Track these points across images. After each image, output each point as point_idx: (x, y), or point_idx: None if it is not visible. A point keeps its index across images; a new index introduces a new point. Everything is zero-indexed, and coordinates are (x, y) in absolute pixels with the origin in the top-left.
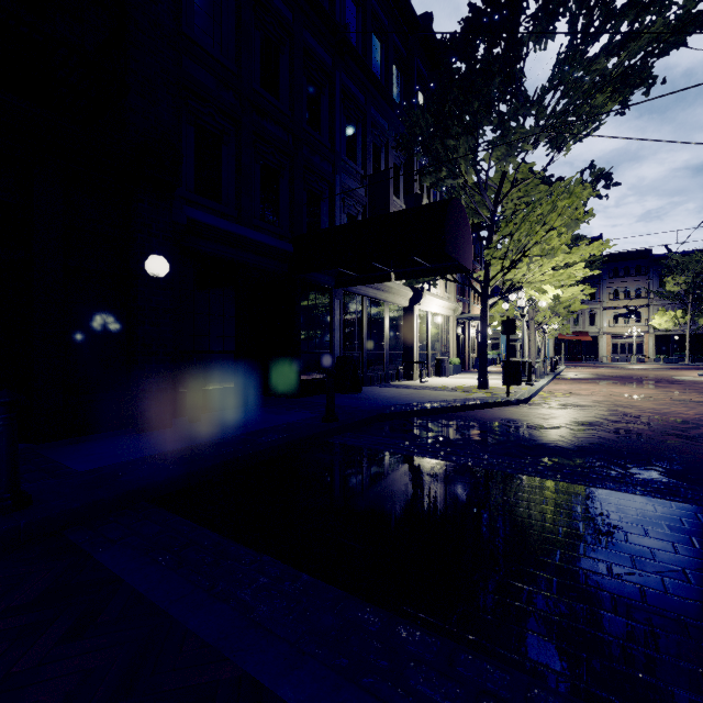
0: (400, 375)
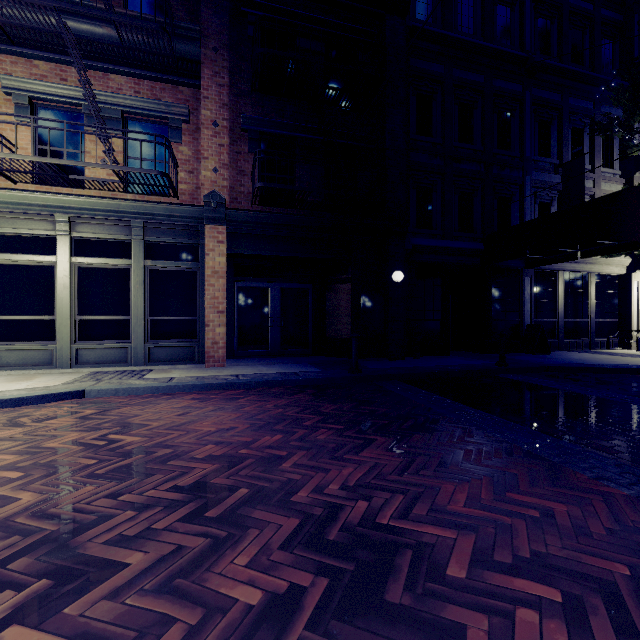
0: (613, 343)
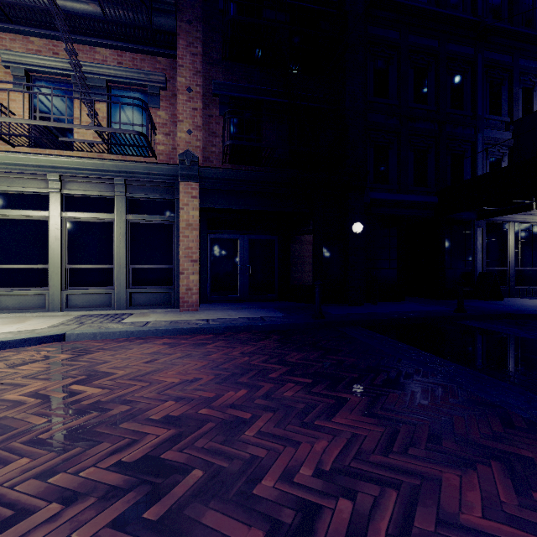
0: None
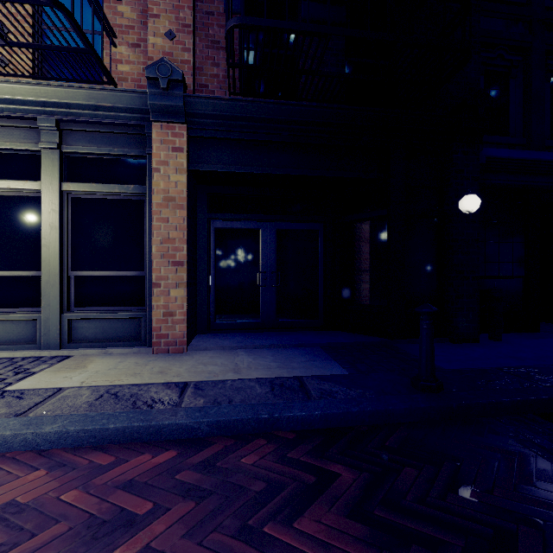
0: None
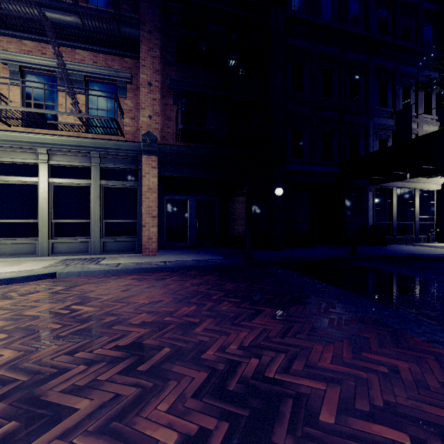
0: (431, 238)
